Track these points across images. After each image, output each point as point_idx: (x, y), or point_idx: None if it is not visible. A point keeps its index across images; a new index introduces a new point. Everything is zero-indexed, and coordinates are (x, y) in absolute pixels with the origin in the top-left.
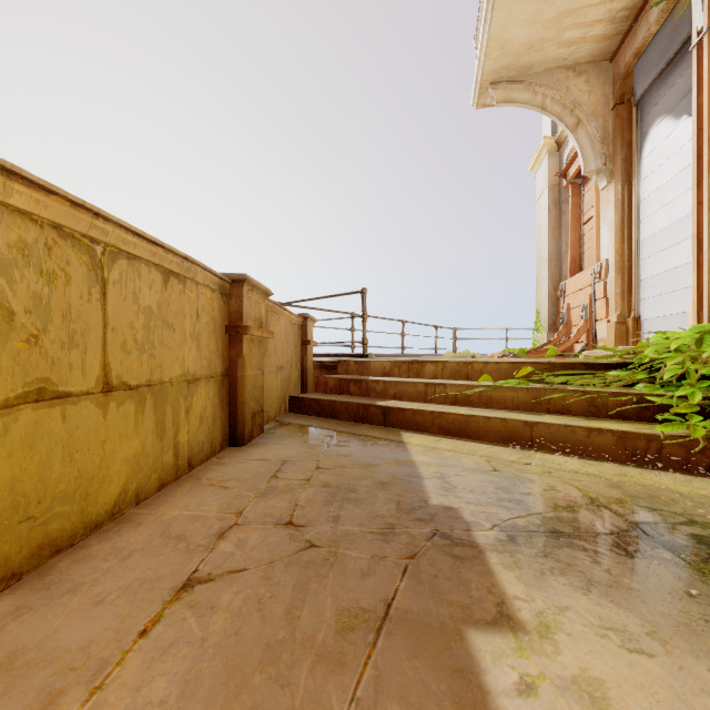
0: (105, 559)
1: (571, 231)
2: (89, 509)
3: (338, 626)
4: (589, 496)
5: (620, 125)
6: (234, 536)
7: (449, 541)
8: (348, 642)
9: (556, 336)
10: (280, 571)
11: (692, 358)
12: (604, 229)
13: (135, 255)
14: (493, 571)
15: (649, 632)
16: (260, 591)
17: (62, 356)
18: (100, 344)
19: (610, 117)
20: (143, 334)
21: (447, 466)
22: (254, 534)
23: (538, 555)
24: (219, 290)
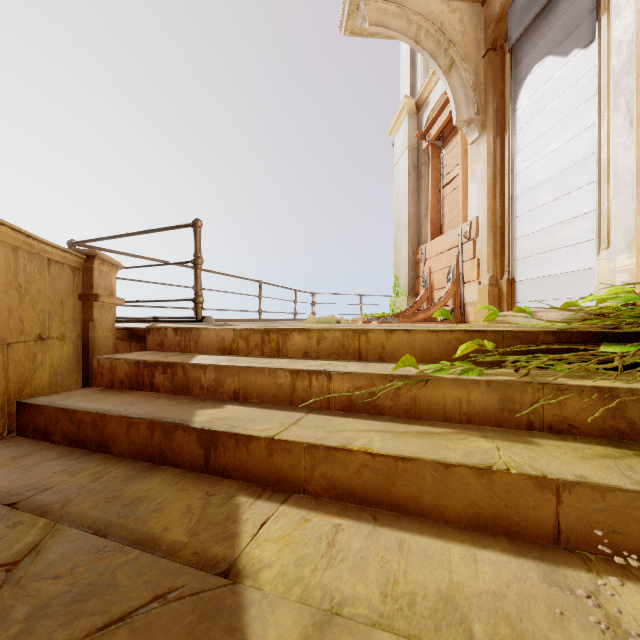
0: None
1: (432, 193)
2: None
3: None
4: None
5: (493, 73)
6: None
7: None
8: None
9: (419, 300)
10: None
11: None
12: (472, 185)
13: None
14: None
15: None
16: None
17: None
18: None
19: (482, 64)
20: None
21: None
22: None
23: None
24: None
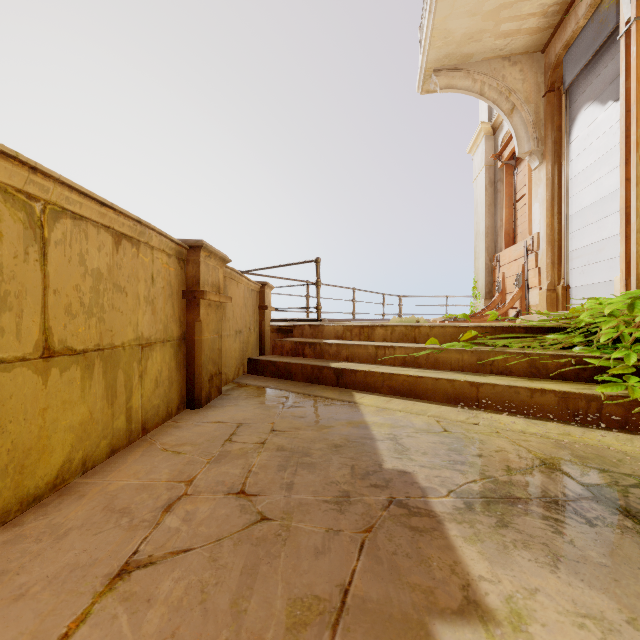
0: (38, 540)
1: (506, 207)
2: (25, 483)
3: (290, 621)
4: (539, 457)
5: (551, 111)
6: (182, 508)
7: (406, 511)
8: None
9: (492, 303)
10: (227, 551)
11: (626, 322)
12: (535, 205)
13: (82, 215)
14: (454, 546)
15: (629, 620)
16: (204, 577)
17: None
18: (39, 307)
19: (542, 103)
20: (91, 297)
21: (399, 427)
22: (203, 505)
23: (498, 525)
24: (175, 255)
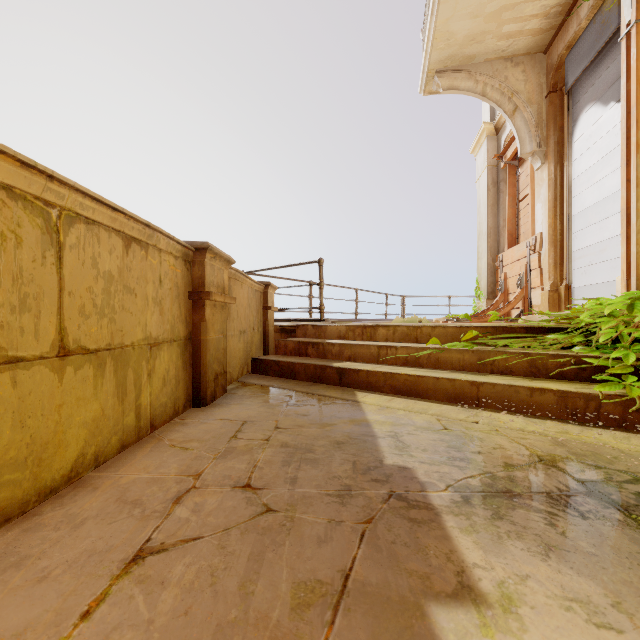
0: (56, 528)
1: (508, 208)
2: (43, 475)
3: (294, 602)
4: (536, 454)
5: (553, 112)
6: (191, 500)
7: (405, 504)
8: (304, 622)
9: (495, 303)
10: (235, 539)
11: (625, 323)
12: (538, 205)
13: (94, 220)
14: (450, 536)
15: (614, 604)
16: (213, 563)
17: (12, 320)
18: (55, 308)
19: (544, 104)
20: (103, 298)
21: (400, 425)
22: (211, 497)
23: (493, 517)
24: (182, 257)
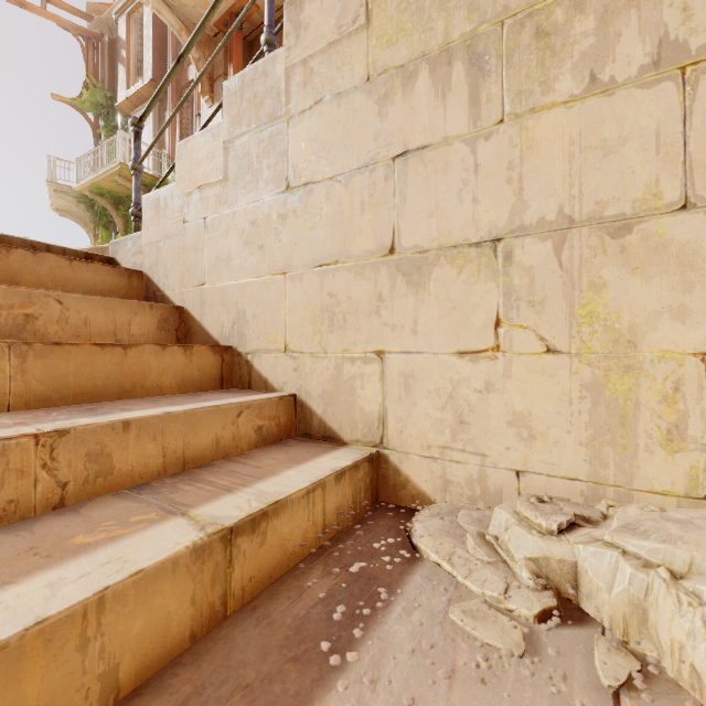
0: None
1: None
2: None
3: None
4: None
5: None
6: None
7: None
8: None
9: None
10: None
11: None
12: None
13: None
14: None
15: None
16: None
17: None
18: None
19: None
20: None
21: None
22: None
23: None
24: None
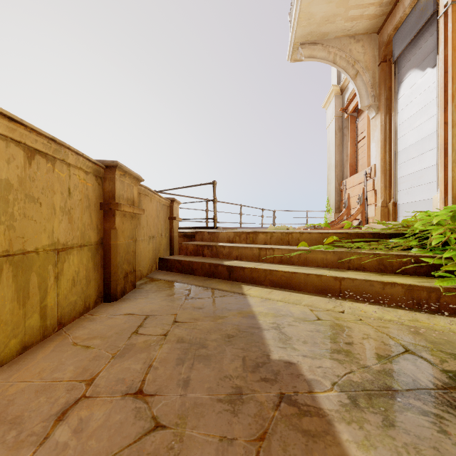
0: None
1: (350, 147)
2: None
3: None
4: (400, 344)
5: (384, 76)
6: (76, 415)
7: (296, 409)
8: None
9: (341, 215)
10: None
11: (451, 230)
12: (372, 144)
13: None
14: (348, 455)
15: None
16: None
17: None
18: None
19: (377, 70)
20: None
21: (280, 316)
22: (99, 410)
23: (385, 424)
24: (93, 173)
